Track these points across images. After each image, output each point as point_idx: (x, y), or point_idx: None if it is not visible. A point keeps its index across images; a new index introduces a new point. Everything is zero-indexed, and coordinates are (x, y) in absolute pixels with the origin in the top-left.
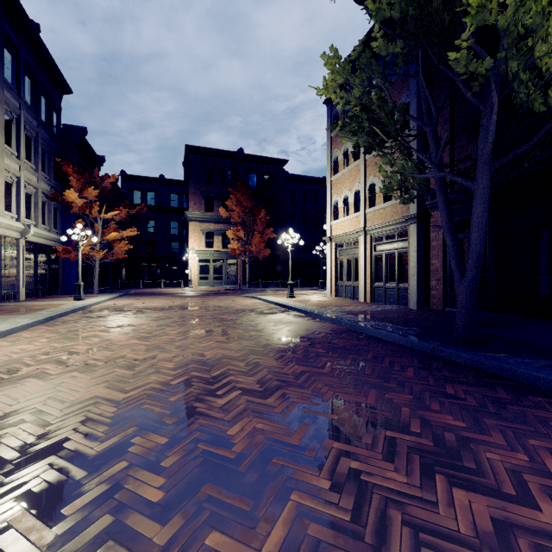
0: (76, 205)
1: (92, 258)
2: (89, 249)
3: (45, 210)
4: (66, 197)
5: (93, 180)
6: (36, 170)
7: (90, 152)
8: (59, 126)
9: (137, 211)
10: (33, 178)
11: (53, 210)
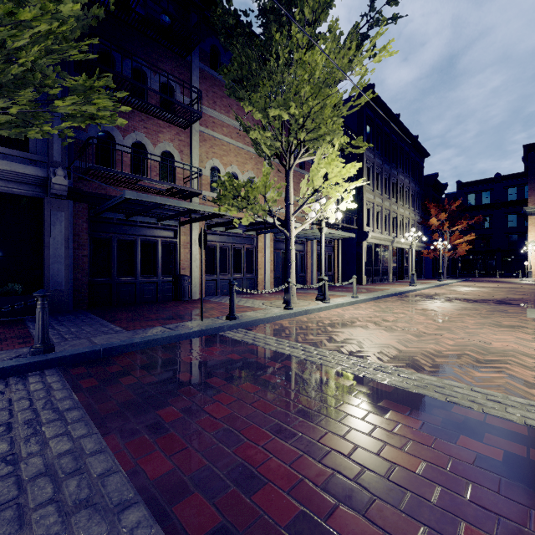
0: (433, 225)
1: (443, 256)
2: (442, 251)
3: (416, 231)
4: (430, 223)
5: (444, 208)
6: (414, 210)
7: (438, 185)
8: (422, 178)
9: (475, 221)
10: (413, 215)
11: (420, 229)
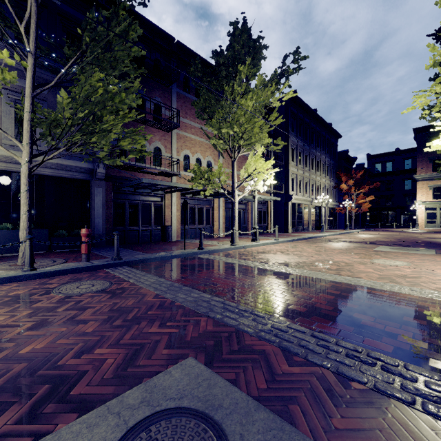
0: (344, 189)
1: (351, 212)
2: (350, 208)
3: (332, 193)
4: (341, 187)
5: (351, 177)
6: (329, 178)
7: (349, 158)
8: (336, 154)
9: (374, 186)
10: (328, 182)
11: (334, 192)
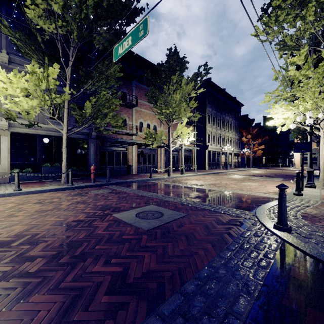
0: (245, 141)
1: (249, 156)
2: (248, 154)
3: (237, 143)
4: (242, 140)
5: (249, 133)
6: (235, 133)
7: (249, 120)
8: (240, 117)
9: (264, 139)
10: (234, 136)
11: (238, 143)
